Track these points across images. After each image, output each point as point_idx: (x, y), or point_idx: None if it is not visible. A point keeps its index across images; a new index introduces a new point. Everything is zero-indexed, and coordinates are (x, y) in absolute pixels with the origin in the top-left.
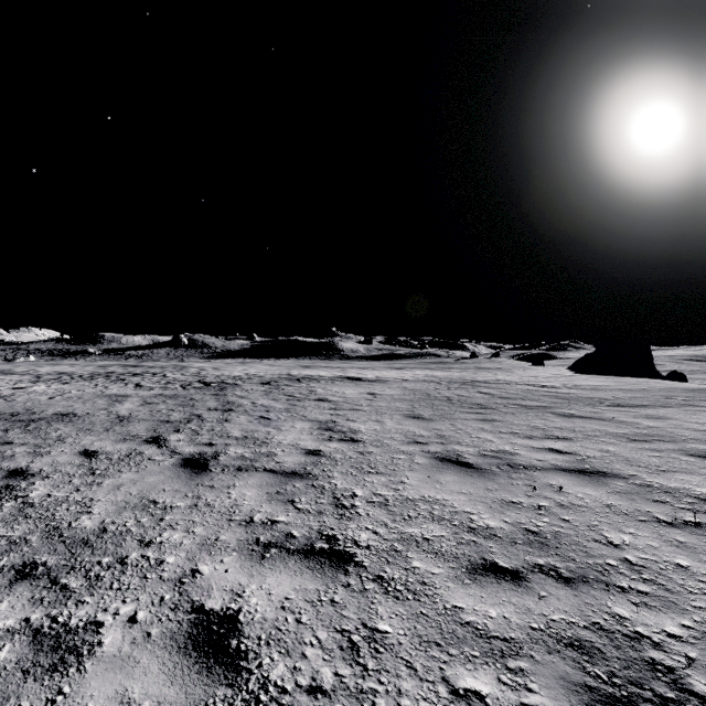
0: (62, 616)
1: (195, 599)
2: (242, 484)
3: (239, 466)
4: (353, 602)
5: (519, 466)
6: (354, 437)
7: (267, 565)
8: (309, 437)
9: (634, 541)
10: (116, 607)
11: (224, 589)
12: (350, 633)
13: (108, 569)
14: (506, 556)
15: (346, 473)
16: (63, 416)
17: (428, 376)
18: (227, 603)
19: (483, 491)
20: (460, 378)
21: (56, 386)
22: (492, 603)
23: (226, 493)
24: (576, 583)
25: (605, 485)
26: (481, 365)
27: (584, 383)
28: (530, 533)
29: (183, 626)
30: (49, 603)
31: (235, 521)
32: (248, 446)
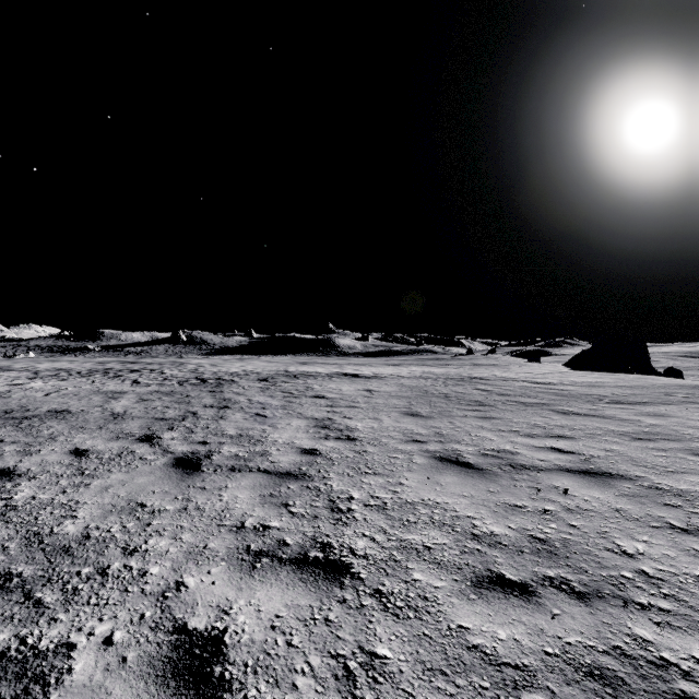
0: (32, 636)
1: (178, 617)
2: (234, 486)
3: (233, 466)
4: (349, 621)
5: (521, 466)
6: (351, 435)
7: (257, 577)
8: (305, 435)
9: (649, 549)
10: (91, 626)
11: (210, 605)
12: (345, 659)
13: (87, 581)
14: (513, 567)
15: (343, 474)
16: (57, 413)
17: (425, 373)
18: (212, 622)
19: (485, 493)
20: (457, 375)
21: (53, 383)
22: (501, 623)
23: (218, 495)
24: (590, 598)
25: (612, 488)
26: (477, 362)
27: (581, 379)
28: (537, 540)
29: (163, 649)
30: (19, 621)
31: (225, 526)
32: (243, 444)
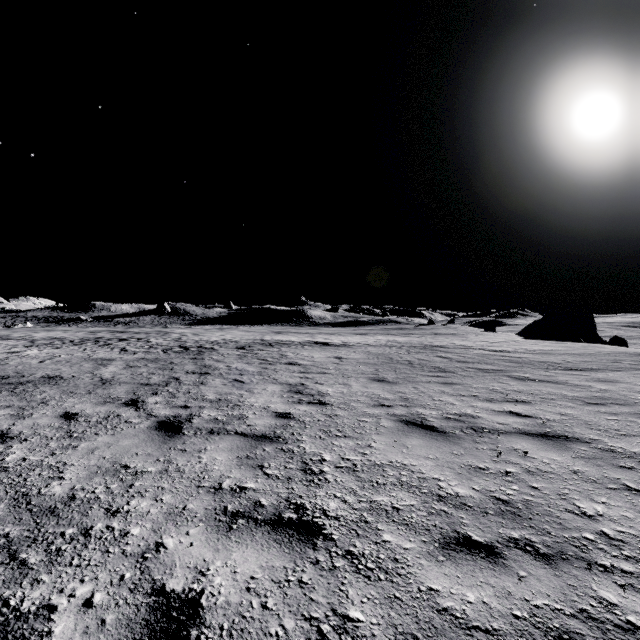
0: (14, 598)
1: (157, 578)
2: (213, 448)
3: (212, 429)
4: (322, 583)
5: (482, 429)
6: (322, 400)
7: (233, 538)
8: (279, 400)
9: (608, 511)
10: (73, 587)
11: (187, 566)
12: (319, 622)
13: (71, 542)
14: (479, 528)
15: (315, 437)
16: (50, 379)
17: (390, 341)
18: (190, 584)
19: (449, 456)
20: (419, 343)
21: (48, 350)
22: (469, 585)
23: (197, 457)
24: (555, 560)
25: (568, 450)
26: (438, 331)
27: (534, 348)
28: (500, 502)
29: (141, 611)
30: (3, 583)
31: (204, 487)
32: (221, 408)
